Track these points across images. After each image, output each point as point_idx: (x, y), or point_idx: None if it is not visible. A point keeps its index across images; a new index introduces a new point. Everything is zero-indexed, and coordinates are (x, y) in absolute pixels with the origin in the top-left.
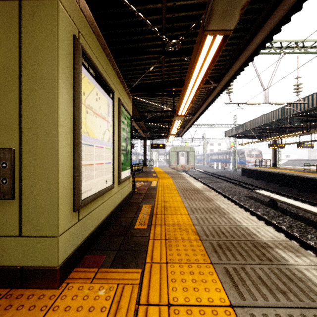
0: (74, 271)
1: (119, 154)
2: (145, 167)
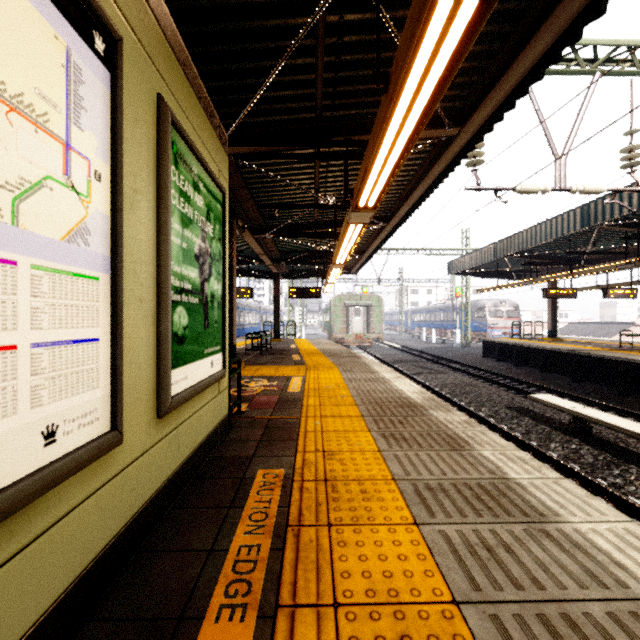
0: None
1: (160, 303)
2: (277, 339)
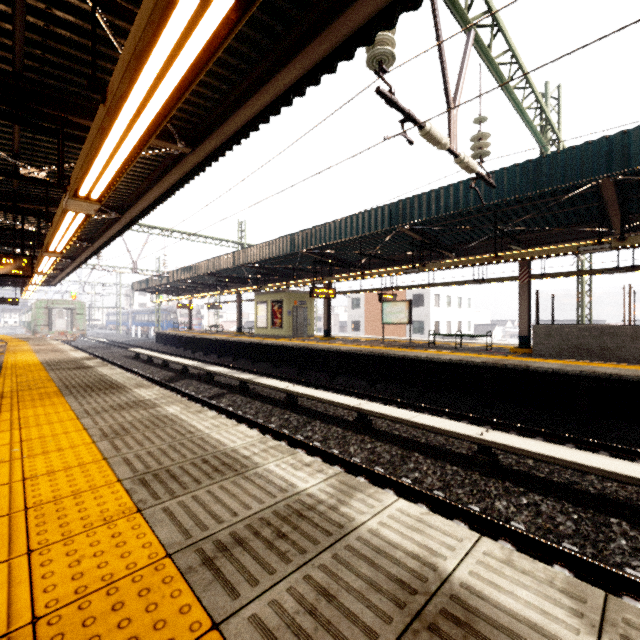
0: None
1: None
2: None
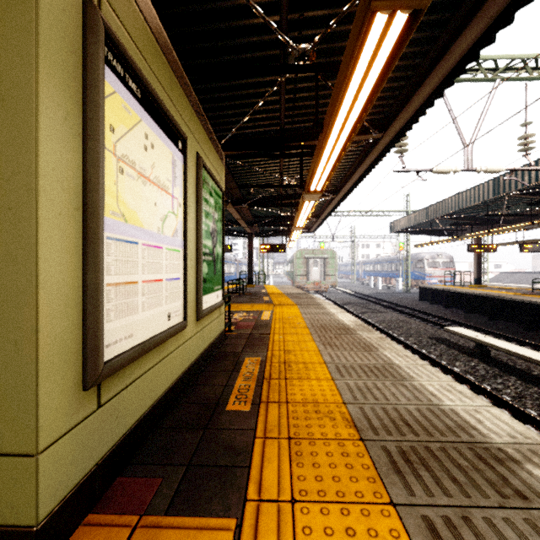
0: (85, 522)
1: (197, 261)
2: (251, 285)
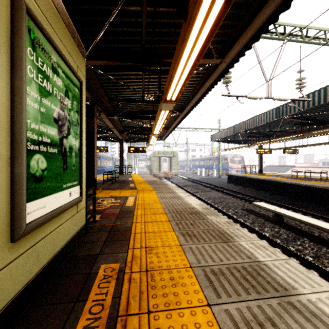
0: None
1: (14, 151)
2: (122, 174)
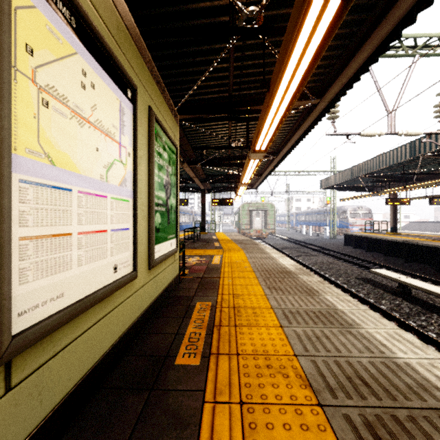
0: None
1: (150, 212)
2: (204, 232)
